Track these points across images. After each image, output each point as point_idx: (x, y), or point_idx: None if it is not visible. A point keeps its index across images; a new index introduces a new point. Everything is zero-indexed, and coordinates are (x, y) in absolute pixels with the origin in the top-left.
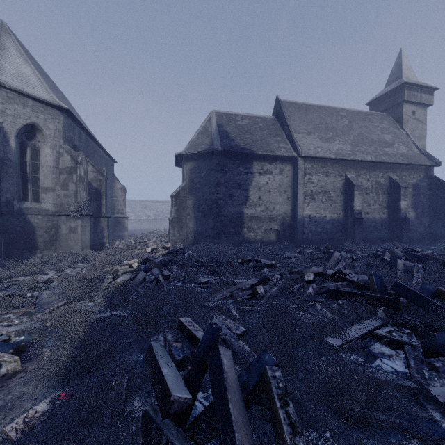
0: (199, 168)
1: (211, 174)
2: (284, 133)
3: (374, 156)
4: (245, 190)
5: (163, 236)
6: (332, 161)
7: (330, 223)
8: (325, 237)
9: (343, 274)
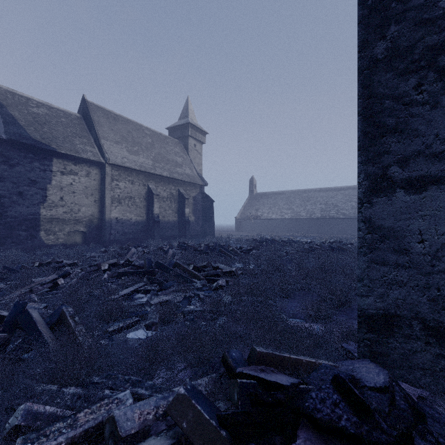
0: None
1: None
2: (92, 136)
3: (169, 172)
4: (42, 188)
5: None
6: (137, 172)
7: (135, 225)
8: (131, 237)
9: (130, 261)
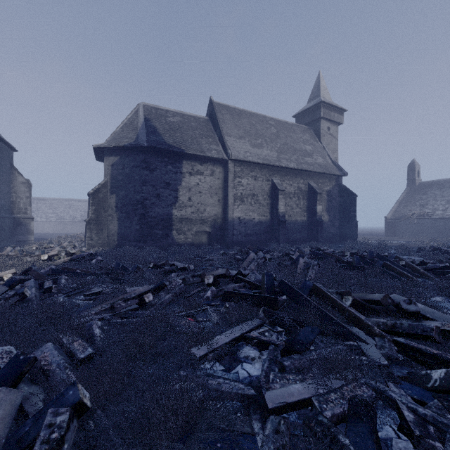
0: (122, 164)
1: (135, 171)
2: (217, 134)
3: (296, 163)
4: (174, 190)
5: (83, 240)
6: (260, 166)
7: (258, 225)
8: (253, 238)
9: (242, 275)
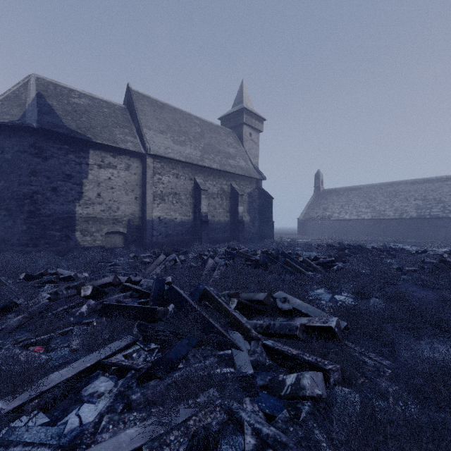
0: (0, 147)
1: (21, 157)
2: (134, 126)
3: (219, 165)
4: (77, 184)
5: None
6: (183, 164)
7: (181, 225)
8: (175, 239)
9: (133, 282)
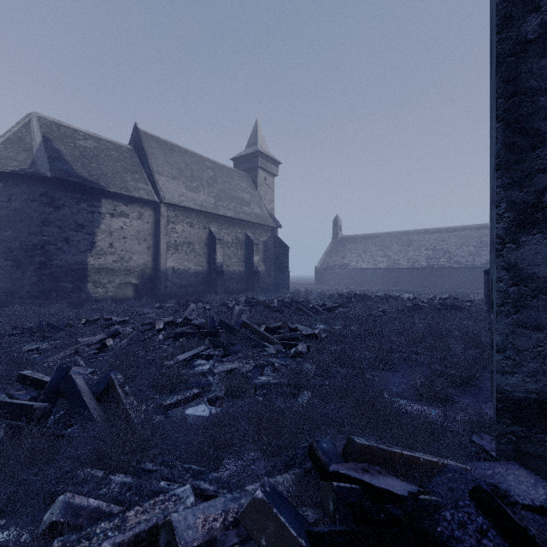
0: (7, 194)
1: (31, 206)
2: (145, 170)
3: (234, 212)
4: (90, 233)
5: None
6: (197, 212)
7: (195, 276)
8: (189, 290)
9: (189, 320)
